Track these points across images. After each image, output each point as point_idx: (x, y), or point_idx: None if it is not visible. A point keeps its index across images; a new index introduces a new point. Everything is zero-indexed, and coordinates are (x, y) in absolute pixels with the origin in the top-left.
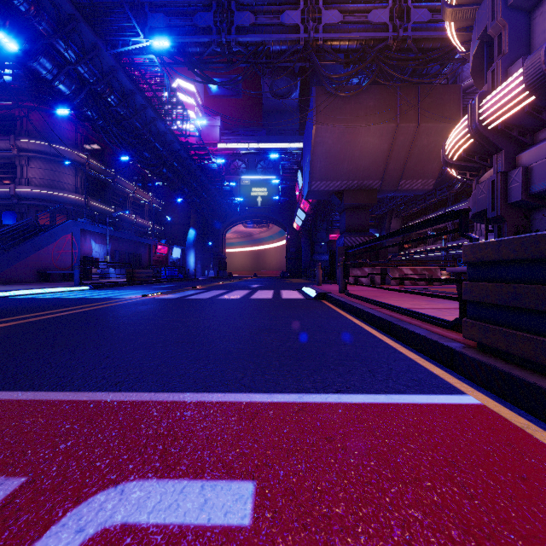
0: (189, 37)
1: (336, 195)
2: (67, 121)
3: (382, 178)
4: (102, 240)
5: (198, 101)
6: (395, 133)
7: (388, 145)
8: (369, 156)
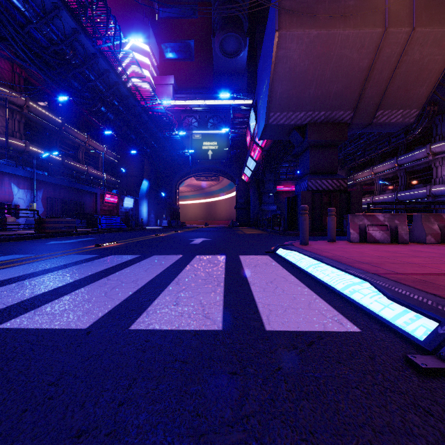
0: None
1: (297, 131)
2: (2, 59)
3: (355, 108)
4: (29, 185)
5: (153, 61)
6: (380, 42)
7: (369, 61)
8: (343, 77)
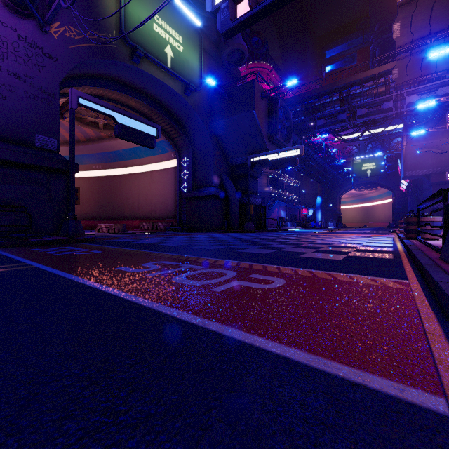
0: (335, 126)
1: (425, 177)
2: None
3: None
4: (284, 209)
5: None
6: None
7: None
8: (448, 154)
